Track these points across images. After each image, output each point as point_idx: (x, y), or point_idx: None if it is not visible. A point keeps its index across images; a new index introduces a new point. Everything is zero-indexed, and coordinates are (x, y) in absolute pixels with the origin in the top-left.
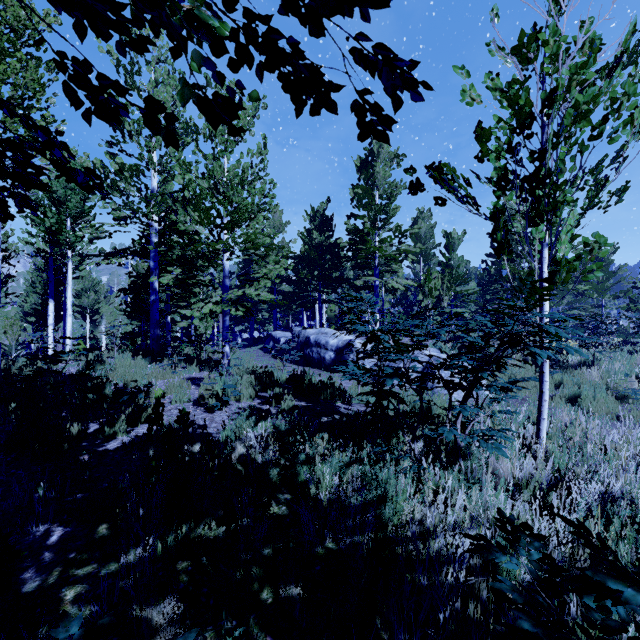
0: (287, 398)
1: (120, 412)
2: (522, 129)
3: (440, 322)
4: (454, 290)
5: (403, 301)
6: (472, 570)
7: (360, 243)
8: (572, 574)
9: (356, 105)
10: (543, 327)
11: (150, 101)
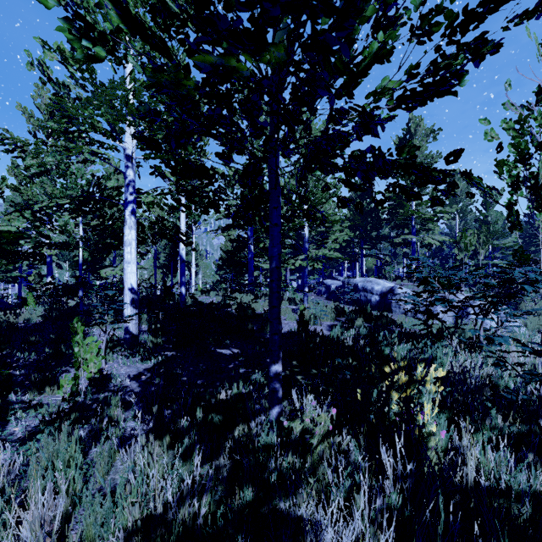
0: (359, 320)
1: (268, 321)
2: (524, 161)
3: (470, 272)
4: (491, 244)
5: (438, 254)
6: (483, 386)
7: (398, 207)
8: (536, 387)
9: (431, 199)
10: (527, 274)
11: (358, 202)
